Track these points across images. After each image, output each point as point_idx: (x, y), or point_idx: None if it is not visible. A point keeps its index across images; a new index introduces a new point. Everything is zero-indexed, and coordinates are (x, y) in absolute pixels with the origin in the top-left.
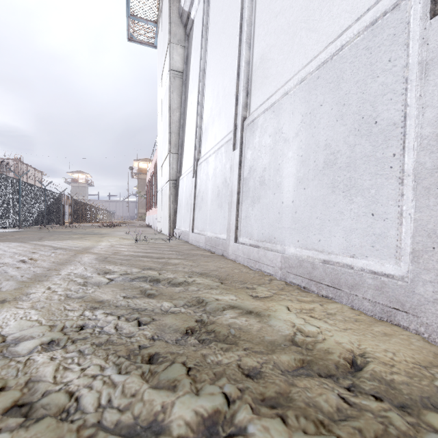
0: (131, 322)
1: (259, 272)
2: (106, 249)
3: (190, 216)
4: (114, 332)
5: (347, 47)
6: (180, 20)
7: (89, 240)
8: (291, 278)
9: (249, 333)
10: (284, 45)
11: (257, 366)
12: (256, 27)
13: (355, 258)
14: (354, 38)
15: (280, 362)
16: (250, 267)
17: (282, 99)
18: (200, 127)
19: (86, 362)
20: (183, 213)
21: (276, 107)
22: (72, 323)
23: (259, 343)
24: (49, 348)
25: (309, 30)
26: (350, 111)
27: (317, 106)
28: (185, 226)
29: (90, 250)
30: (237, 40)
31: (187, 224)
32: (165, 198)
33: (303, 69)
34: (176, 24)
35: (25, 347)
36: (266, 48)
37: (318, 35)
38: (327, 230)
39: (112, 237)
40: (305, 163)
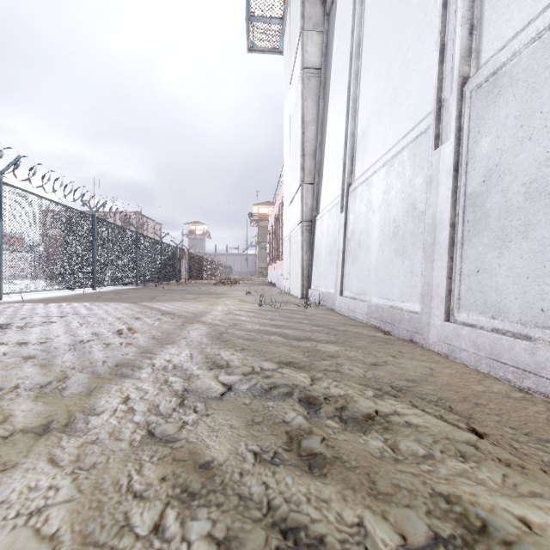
0: None
1: (544, 401)
2: (222, 317)
3: (337, 271)
4: None
5: None
6: None
7: (203, 302)
8: None
9: None
10: None
11: None
12: None
13: None
14: None
15: None
16: (499, 379)
17: None
18: (353, 134)
19: None
20: (322, 267)
21: None
22: None
23: None
24: None
25: None
26: None
27: None
28: (327, 286)
29: (202, 317)
30: None
31: (331, 283)
32: (296, 246)
33: None
34: (312, 3)
35: None
36: None
37: None
38: None
39: (230, 299)
40: None
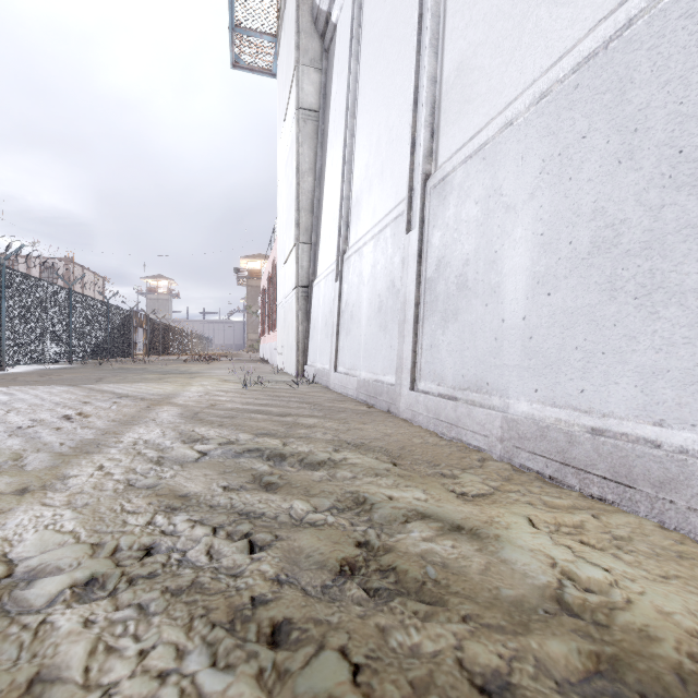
0: (237, 543)
1: (459, 445)
2: (197, 398)
3: (331, 345)
4: (206, 564)
5: (641, 20)
6: (314, 26)
7: (172, 383)
8: (524, 458)
9: (466, 578)
10: (503, 39)
11: (501, 668)
12: (448, 16)
13: (665, 427)
14: (657, 0)
15: (549, 658)
16: (439, 434)
17: (502, 135)
18: (348, 198)
19: (150, 634)
20: (319, 340)
21: (489, 151)
22: (132, 541)
23: (492, 604)
24: (86, 594)
25: (555, 3)
26: (649, 141)
27: (574, 140)
28: (323, 362)
29: (172, 399)
30: (412, 45)
31: (327, 358)
32: (291, 315)
33: (543, 76)
34: (308, 34)
35: (43, 591)
36: (468, 51)
37: (575, 10)
38: (599, 372)
39: (207, 379)
40: (550, 248)
